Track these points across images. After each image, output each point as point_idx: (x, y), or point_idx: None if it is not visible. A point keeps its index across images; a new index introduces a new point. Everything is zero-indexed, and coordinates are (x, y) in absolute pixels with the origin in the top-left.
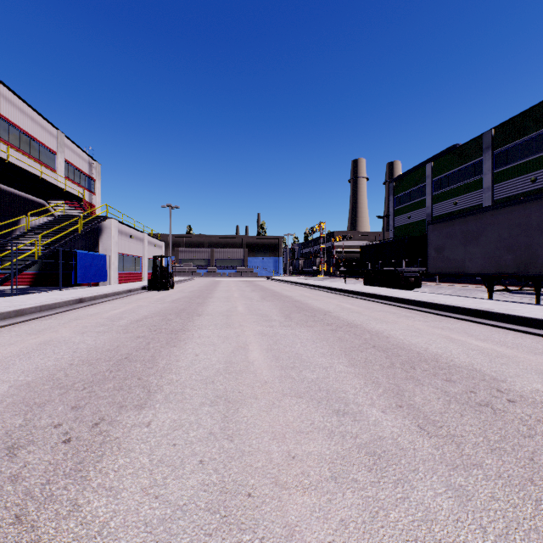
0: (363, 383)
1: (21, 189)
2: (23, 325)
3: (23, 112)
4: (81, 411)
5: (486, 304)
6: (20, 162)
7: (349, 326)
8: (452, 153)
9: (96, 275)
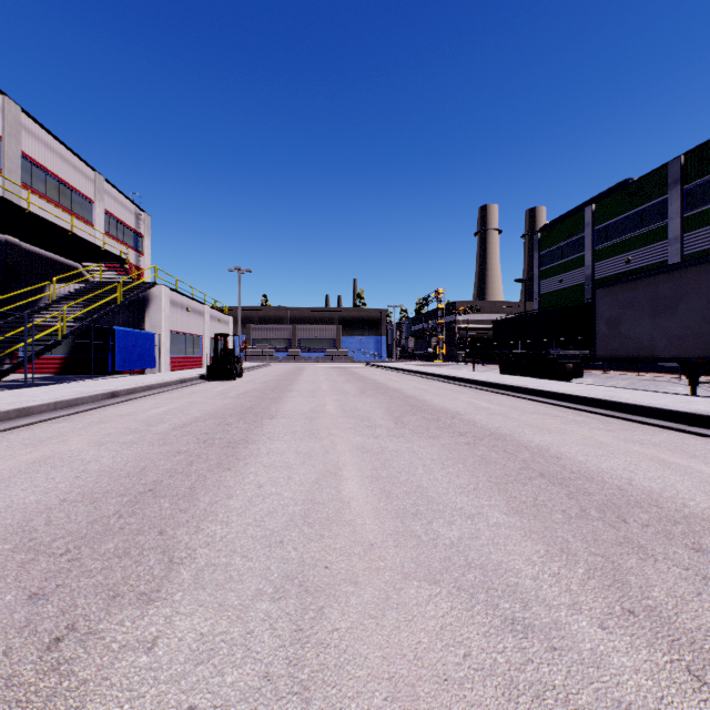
0: (544, 551)
1: (48, 248)
2: (24, 430)
3: (50, 148)
4: (40, 606)
5: (698, 403)
6: (47, 213)
7: (494, 437)
8: (623, 191)
9: (140, 359)
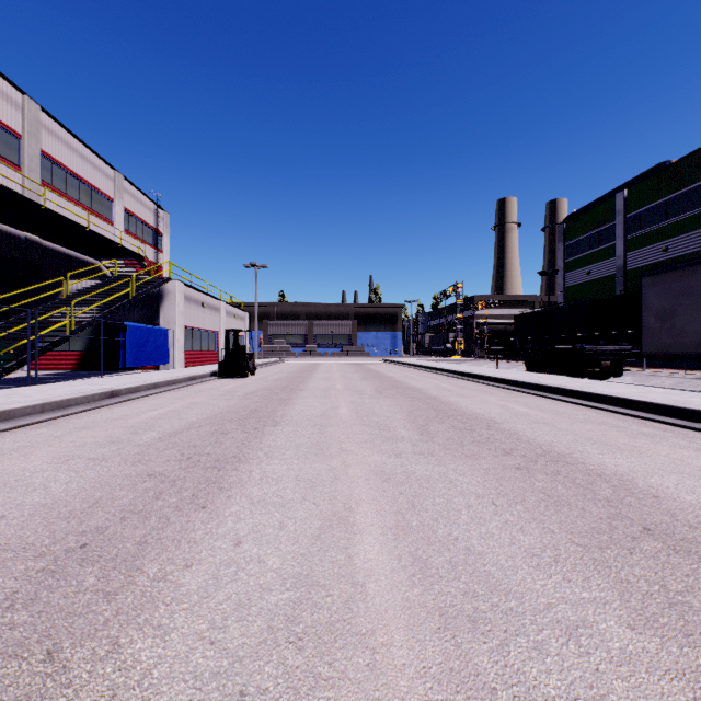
0: None
1: (68, 246)
2: None
3: (70, 147)
4: None
5: None
6: (67, 211)
7: (550, 457)
8: (659, 174)
9: (153, 356)
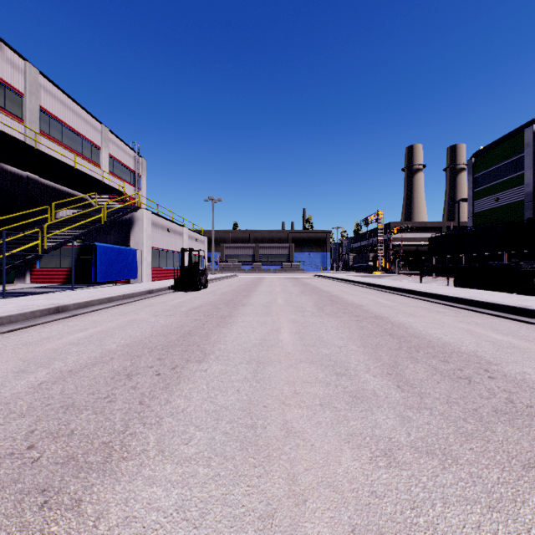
0: None
1: (62, 183)
2: None
3: (65, 105)
4: None
5: None
6: (62, 156)
7: None
8: None
9: (123, 272)
